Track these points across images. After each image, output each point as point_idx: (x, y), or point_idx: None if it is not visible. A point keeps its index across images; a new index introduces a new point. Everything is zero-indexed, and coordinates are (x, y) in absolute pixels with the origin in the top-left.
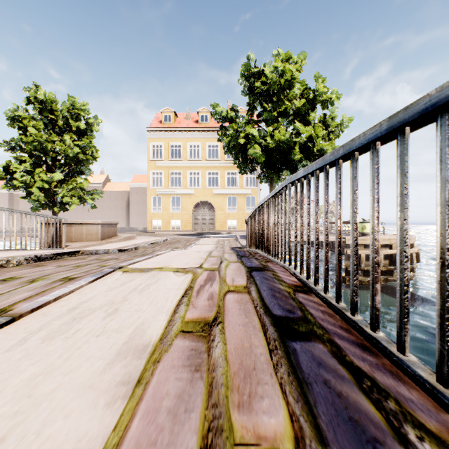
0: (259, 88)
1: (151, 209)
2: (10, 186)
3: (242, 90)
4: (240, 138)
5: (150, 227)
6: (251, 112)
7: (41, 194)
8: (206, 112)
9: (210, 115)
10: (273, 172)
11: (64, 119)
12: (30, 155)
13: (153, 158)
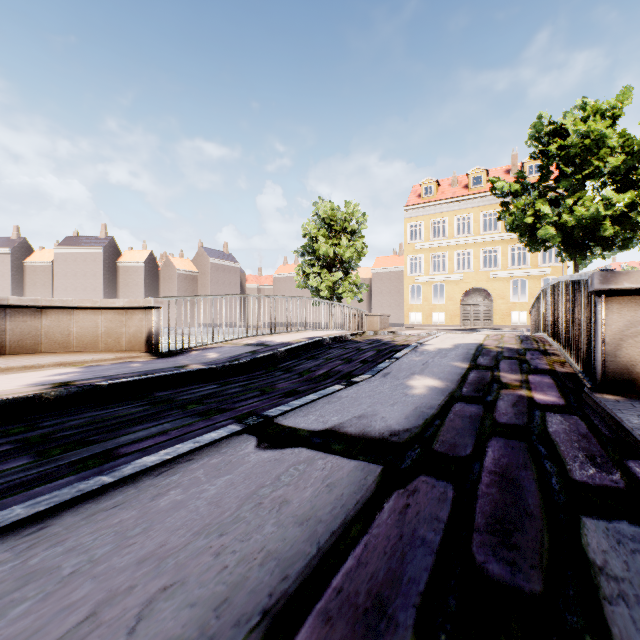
0: (555, 151)
1: (408, 300)
2: (303, 286)
3: (530, 155)
4: (527, 217)
5: (407, 321)
6: (544, 177)
7: (326, 291)
8: (479, 172)
9: (484, 175)
10: (575, 252)
11: (341, 223)
12: (318, 259)
13: (410, 241)
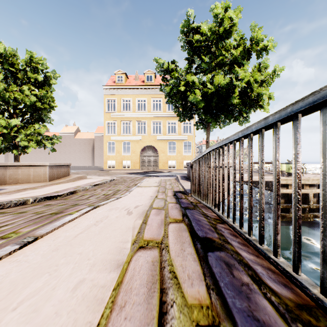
0: (198, 40)
1: (106, 152)
2: None
3: (182, 45)
4: (181, 86)
5: (106, 167)
6: (189, 66)
7: None
8: (151, 73)
9: (154, 76)
10: (211, 118)
11: (23, 72)
12: None
13: (108, 111)
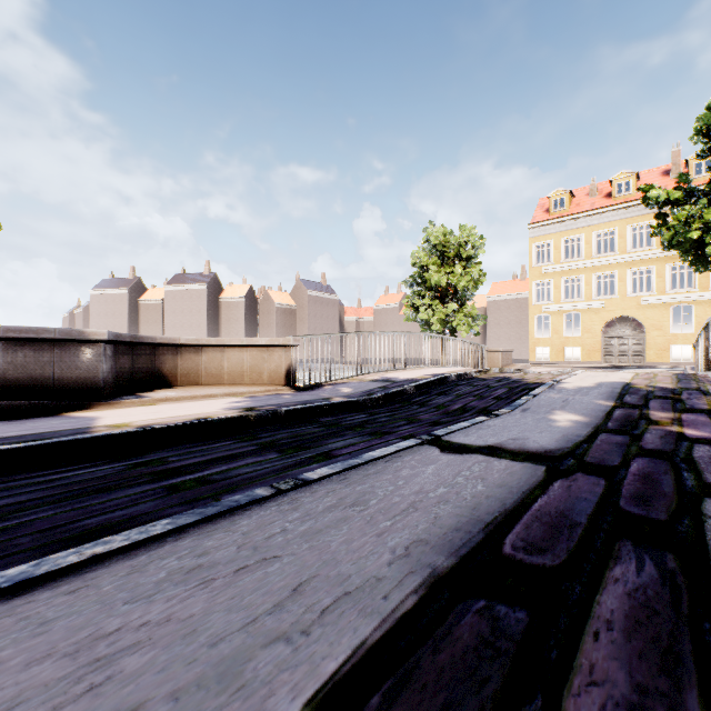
0: None
1: (533, 333)
2: (412, 319)
3: (697, 154)
4: (692, 230)
5: (532, 357)
6: None
7: (438, 325)
8: (626, 177)
9: (633, 180)
10: None
11: (455, 249)
12: (429, 290)
13: (536, 264)
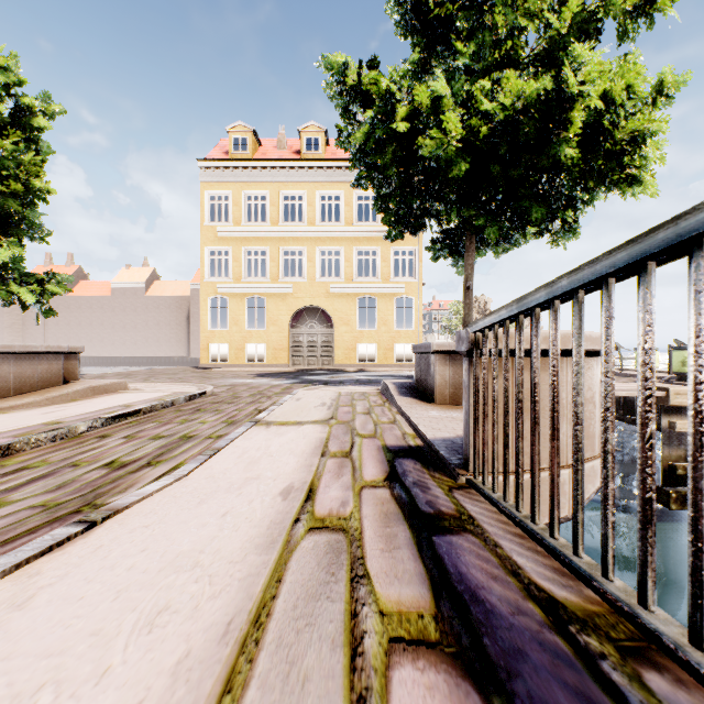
0: None
1: (206, 322)
2: None
3: (397, 21)
4: (397, 120)
5: (205, 358)
6: (418, 81)
7: None
8: (316, 132)
9: (323, 138)
10: (483, 215)
11: None
12: None
13: (211, 223)
